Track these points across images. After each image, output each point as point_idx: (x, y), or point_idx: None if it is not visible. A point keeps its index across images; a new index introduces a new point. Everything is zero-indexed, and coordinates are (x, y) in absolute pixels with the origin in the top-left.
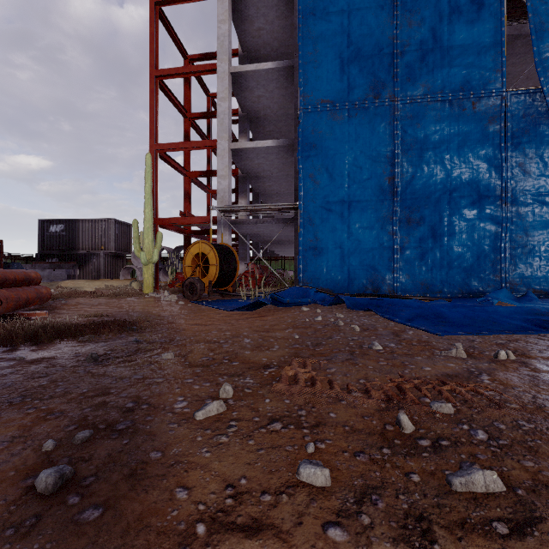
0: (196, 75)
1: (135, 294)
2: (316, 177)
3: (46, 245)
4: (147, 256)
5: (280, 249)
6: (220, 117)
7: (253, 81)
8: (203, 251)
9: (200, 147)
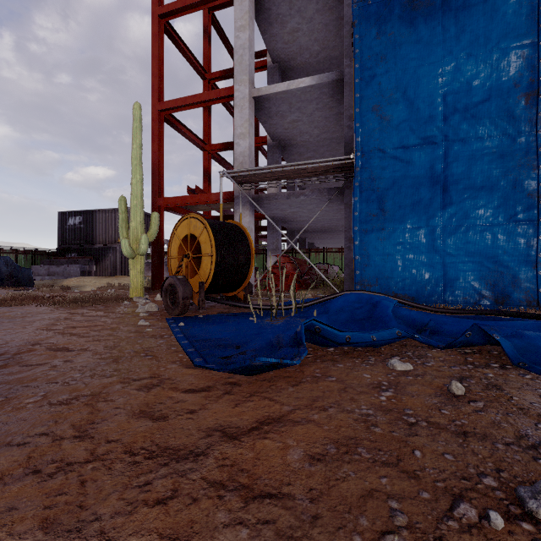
0: (209, 6)
1: (111, 299)
2: (385, 109)
3: (65, 239)
4: (134, 244)
5: (320, 240)
6: (237, 54)
7: (284, 4)
8: (193, 232)
9: (213, 101)
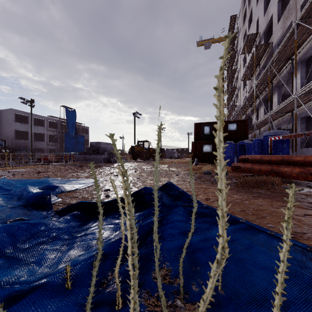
0: None
1: None
2: None
3: None
4: None
5: None
6: None
7: None
8: None
9: None
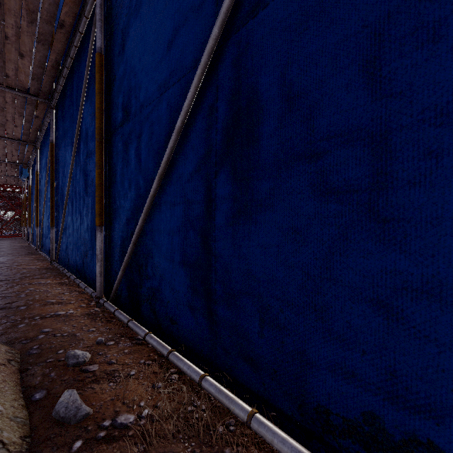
0: None
1: None
2: None
3: None
4: None
5: None
6: None
7: None
8: None
9: None
